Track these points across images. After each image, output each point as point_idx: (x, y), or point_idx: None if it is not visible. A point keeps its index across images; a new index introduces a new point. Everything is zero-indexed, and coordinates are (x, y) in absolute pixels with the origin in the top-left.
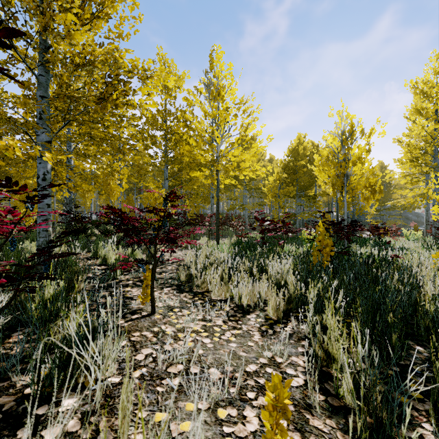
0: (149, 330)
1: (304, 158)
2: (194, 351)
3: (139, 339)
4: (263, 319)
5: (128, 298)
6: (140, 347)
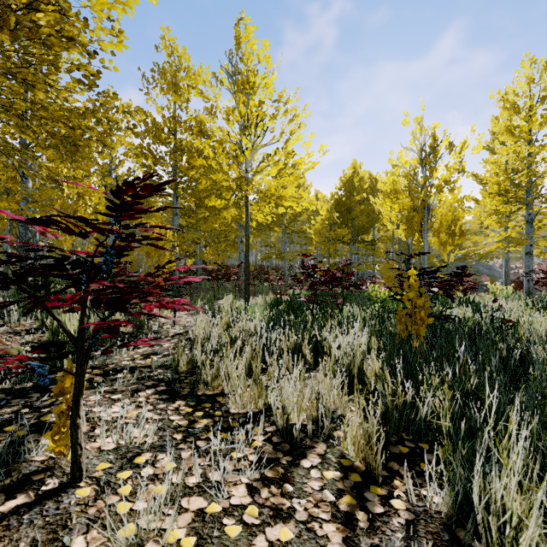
0: None
1: (360, 191)
2: None
3: None
4: (338, 473)
5: (43, 426)
6: None
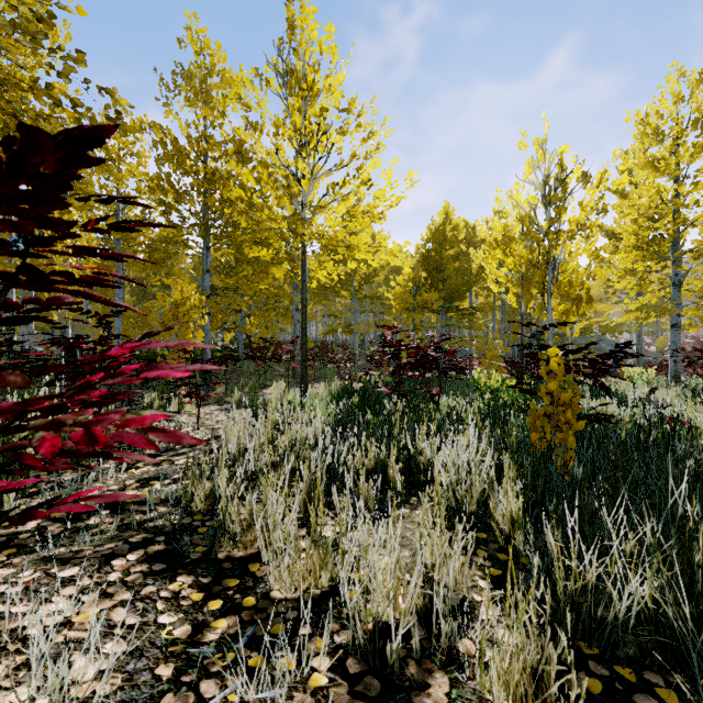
0: None
1: (455, 244)
2: None
3: None
4: None
5: None
6: None
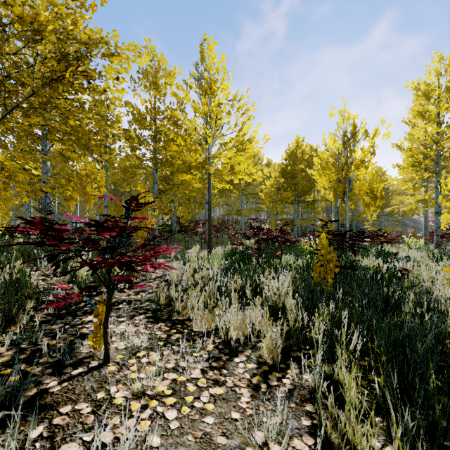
0: (89, 399)
1: (302, 162)
2: (147, 442)
3: (66, 422)
4: (255, 365)
5: (81, 335)
6: (61, 440)
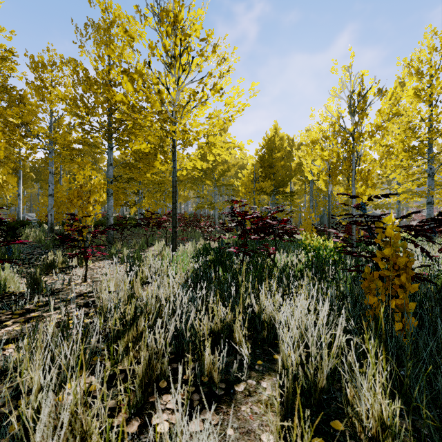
0: None
1: (281, 149)
2: None
3: None
4: None
5: None
6: None
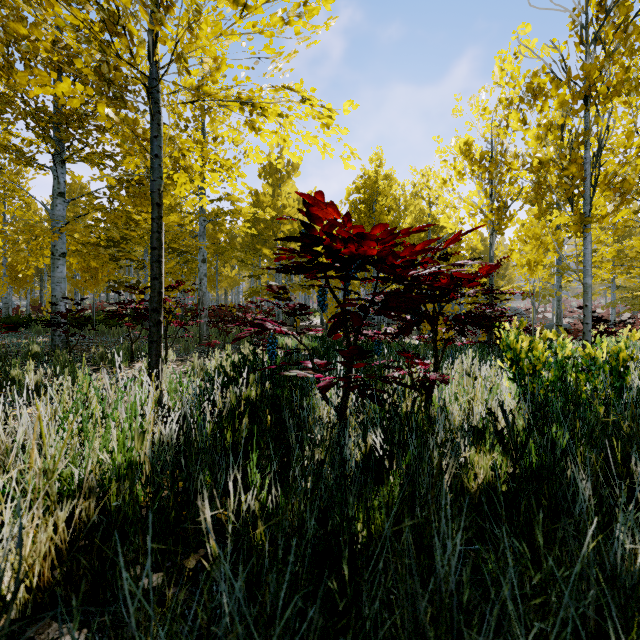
0: None
1: (388, 194)
2: None
3: None
4: None
5: None
6: None
